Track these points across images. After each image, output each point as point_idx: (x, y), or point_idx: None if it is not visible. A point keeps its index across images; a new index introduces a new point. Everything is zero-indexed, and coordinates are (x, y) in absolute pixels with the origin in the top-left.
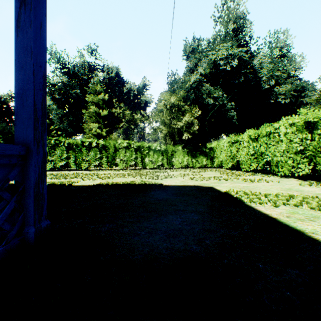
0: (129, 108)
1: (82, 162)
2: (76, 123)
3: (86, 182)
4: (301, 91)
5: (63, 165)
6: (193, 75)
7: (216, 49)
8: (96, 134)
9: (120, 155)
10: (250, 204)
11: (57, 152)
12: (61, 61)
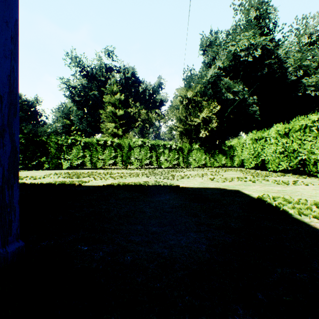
0: (144, 107)
1: (97, 161)
2: (95, 123)
3: (97, 182)
4: None
5: (80, 164)
6: (211, 70)
7: (236, 40)
8: (113, 134)
9: (134, 153)
10: (300, 218)
11: (73, 151)
12: (81, 65)
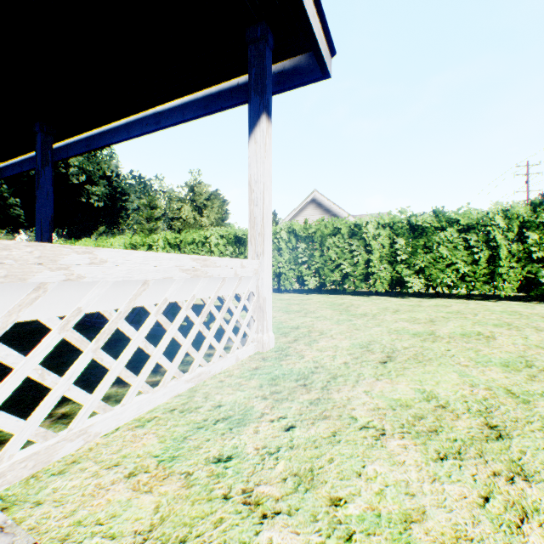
0: None
1: None
2: None
3: None
4: (123, 194)
5: None
6: None
7: None
8: None
9: None
10: None
11: None
12: None
